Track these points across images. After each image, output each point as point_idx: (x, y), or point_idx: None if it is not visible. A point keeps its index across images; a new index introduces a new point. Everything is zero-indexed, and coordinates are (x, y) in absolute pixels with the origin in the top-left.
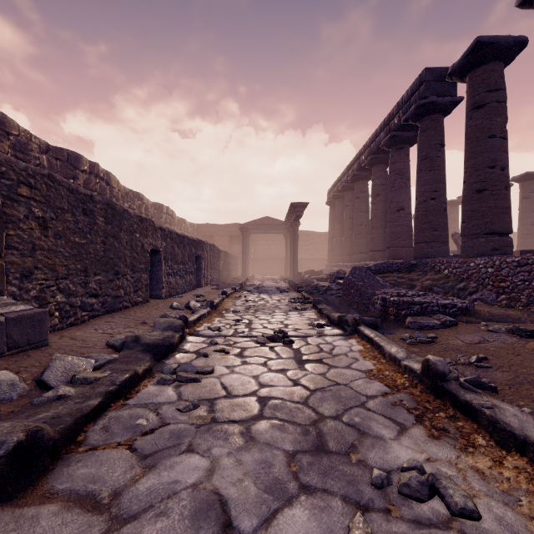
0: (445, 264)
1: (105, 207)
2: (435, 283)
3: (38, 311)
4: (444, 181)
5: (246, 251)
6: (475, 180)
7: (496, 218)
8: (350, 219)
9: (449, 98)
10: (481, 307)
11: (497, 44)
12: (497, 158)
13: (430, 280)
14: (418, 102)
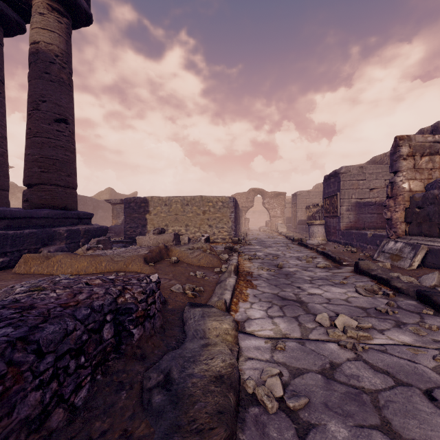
0: None
1: None
2: None
3: None
4: None
5: None
6: None
7: None
8: None
9: None
10: None
11: None
12: None
13: None
14: None
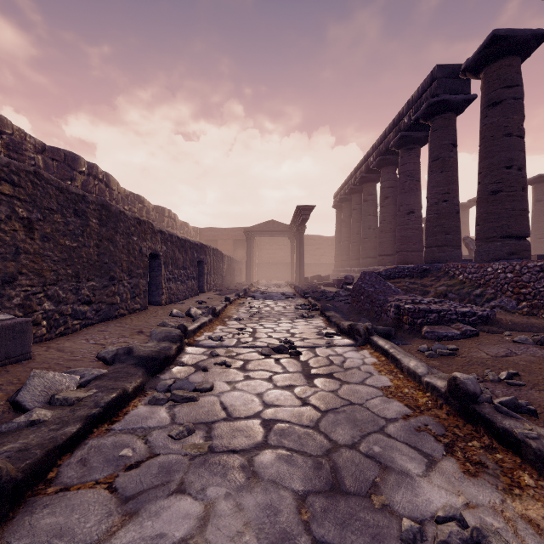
0: (459, 268)
1: (99, 208)
2: (449, 289)
3: (19, 321)
4: (456, 182)
5: (251, 256)
6: (490, 181)
7: (513, 220)
8: (358, 222)
9: (462, 96)
10: (501, 315)
11: (514, 38)
12: (514, 157)
13: (444, 286)
14: (429, 100)
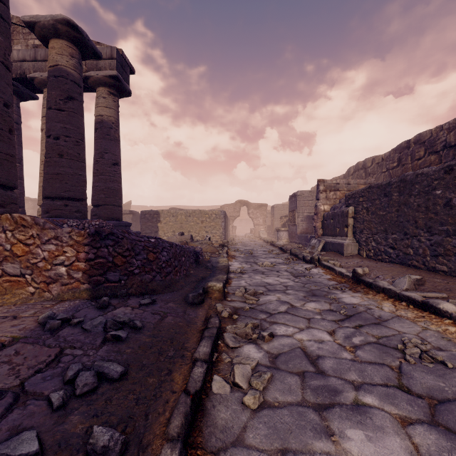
0: None
1: (399, 183)
2: None
3: (342, 243)
4: None
5: None
6: None
7: None
8: None
9: None
10: None
11: None
12: None
13: None
14: None
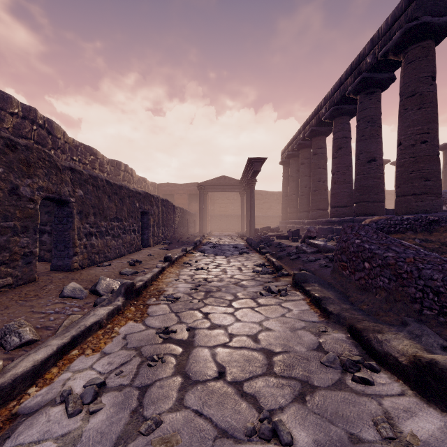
0: None
1: None
2: None
3: None
4: (437, 121)
5: (204, 208)
6: None
7: None
8: (306, 176)
9: (446, 18)
10: None
11: None
12: None
13: None
14: (406, 24)
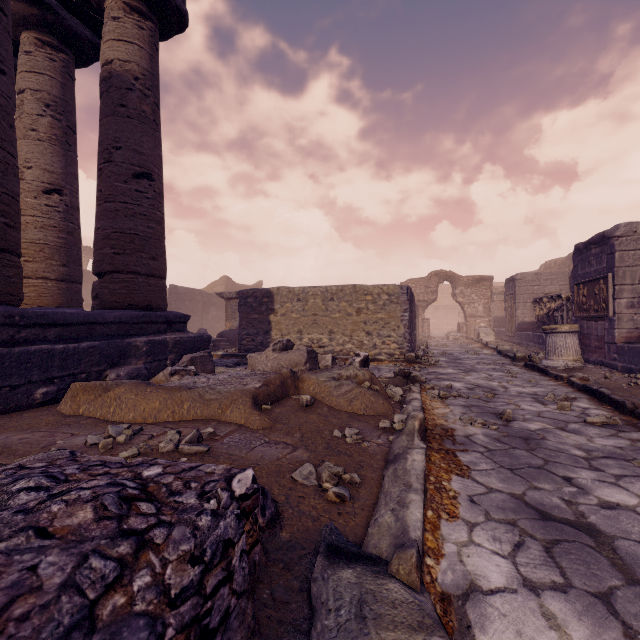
0: None
1: None
2: None
3: None
4: None
5: None
6: None
7: None
8: None
9: None
10: None
11: None
12: None
13: None
14: None
